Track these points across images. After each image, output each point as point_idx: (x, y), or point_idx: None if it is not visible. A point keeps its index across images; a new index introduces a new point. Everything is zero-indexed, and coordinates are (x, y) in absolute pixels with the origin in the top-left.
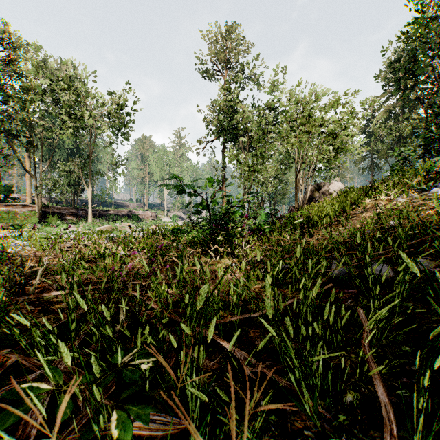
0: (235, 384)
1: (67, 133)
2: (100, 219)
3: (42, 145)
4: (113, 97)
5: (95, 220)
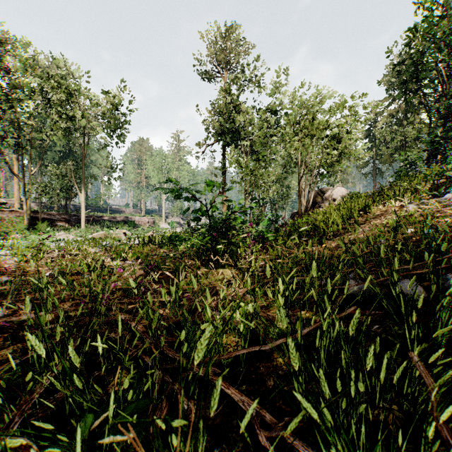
0: (245, 450)
1: (58, 134)
2: (93, 225)
3: (32, 147)
4: (108, 97)
5: (88, 226)
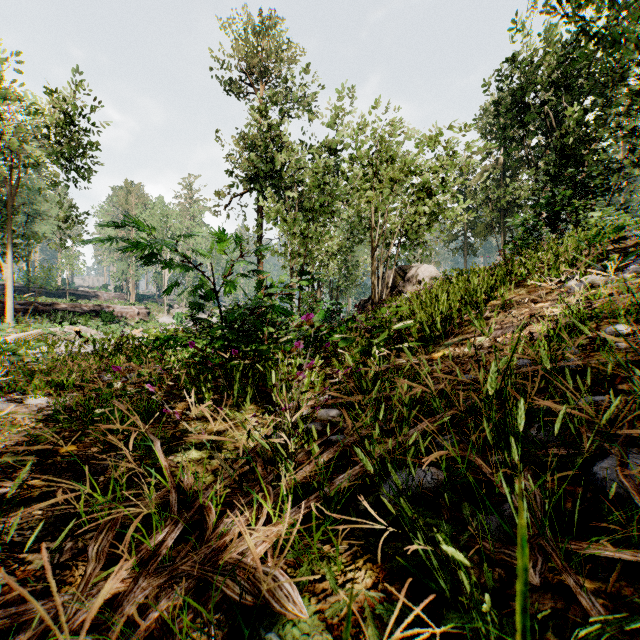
0: None
1: None
2: (36, 319)
3: None
4: (56, 99)
5: (26, 320)
